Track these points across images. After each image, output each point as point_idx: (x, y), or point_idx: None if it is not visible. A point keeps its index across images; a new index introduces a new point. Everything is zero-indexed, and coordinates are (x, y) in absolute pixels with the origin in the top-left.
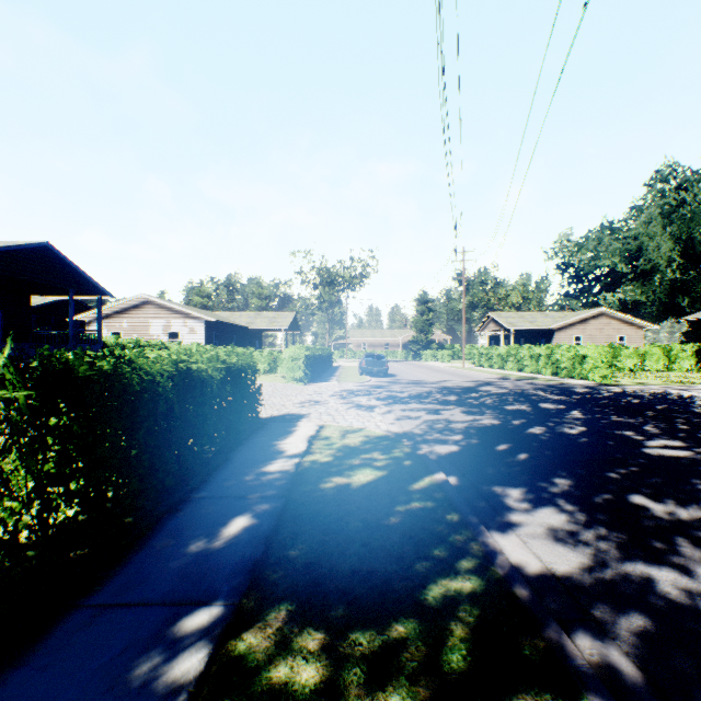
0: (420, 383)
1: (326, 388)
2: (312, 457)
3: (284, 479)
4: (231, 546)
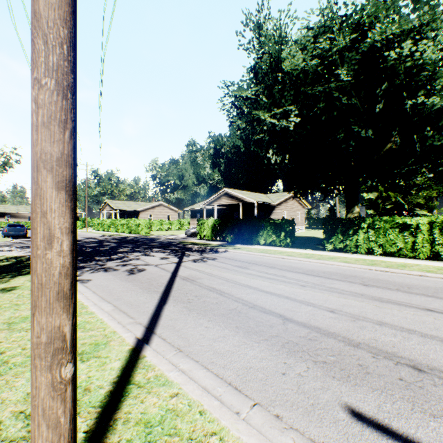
0: None
1: None
2: None
3: None
4: None
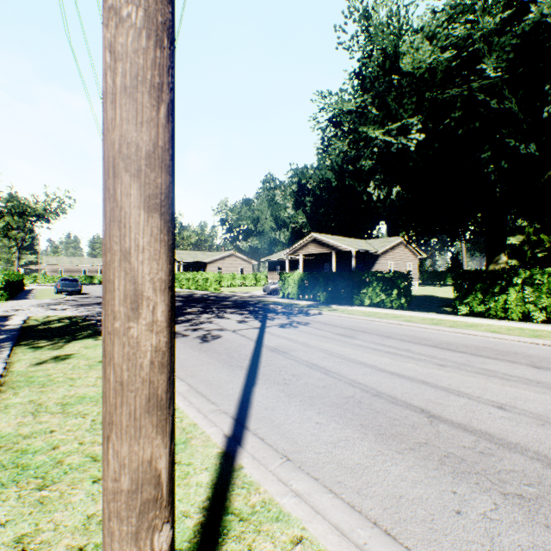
0: None
1: (25, 303)
2: (29, 324)
3: (16, 329)
4: (4, 338)
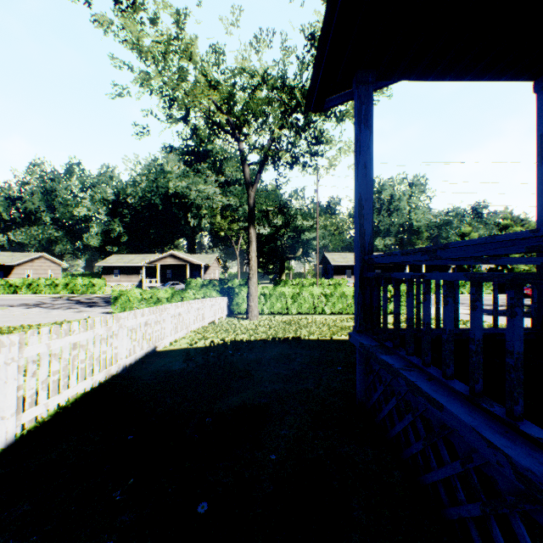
0: (45, 304)
1: (26, 311)
2: None
3: None
4: None
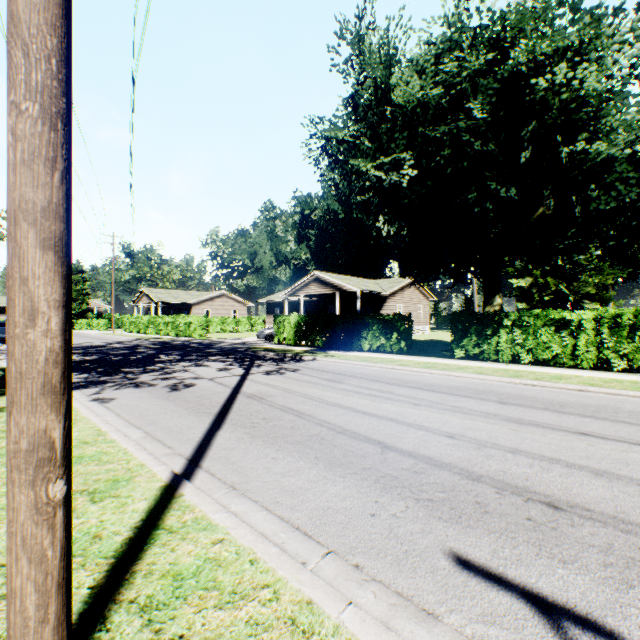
0: None
1: None
2: None
3: None
4: None
